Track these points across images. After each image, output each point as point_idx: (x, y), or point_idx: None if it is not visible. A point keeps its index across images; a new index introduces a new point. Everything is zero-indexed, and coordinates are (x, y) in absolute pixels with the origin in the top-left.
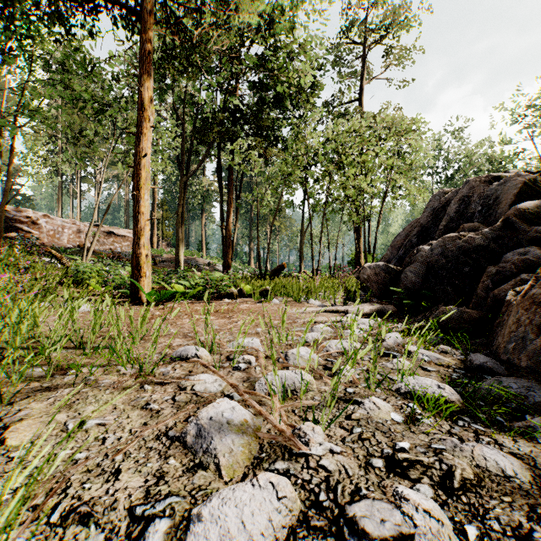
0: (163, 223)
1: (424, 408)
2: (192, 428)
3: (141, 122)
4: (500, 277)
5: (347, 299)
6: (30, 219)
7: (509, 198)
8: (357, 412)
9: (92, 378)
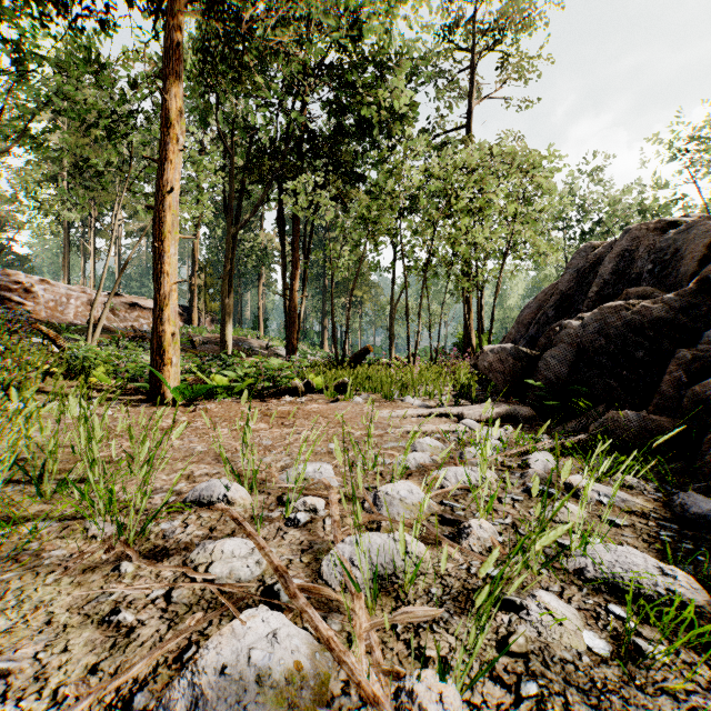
0: (206, 292)
1: (641, 617)
2: (180, 696)
3: (165, 144)
4: (699, 366)
5: (459, 397)
6: (21, 285)
7: (696, 250)
8: (518, 634)
9: (34, 546)
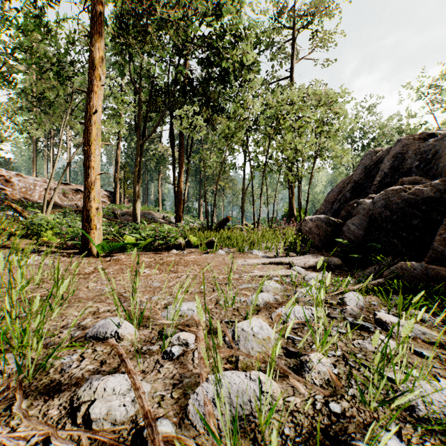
0: (125, 182)
1: None
2: None
3: (91, 80)
4: None
5: (288, 250)
6: (3, 177)
7: None
8: None
9: None
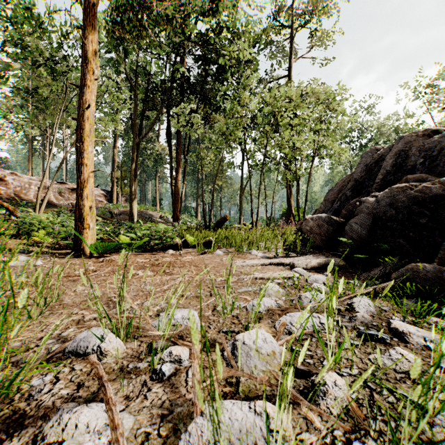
0: (122, 182)
1: None
2: None
3: (84, 74)
4: None
5: (288, 250)
6: None
7: None
8: None
9: None
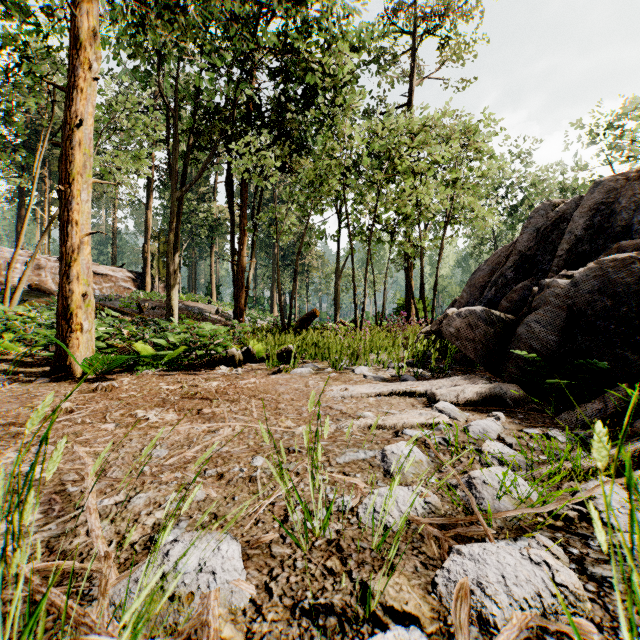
0: (159, 259)
1: None
2: None
3: (73, 68)
4: None
5: (419, 367)
6: None
7: None
8: None
9: None
